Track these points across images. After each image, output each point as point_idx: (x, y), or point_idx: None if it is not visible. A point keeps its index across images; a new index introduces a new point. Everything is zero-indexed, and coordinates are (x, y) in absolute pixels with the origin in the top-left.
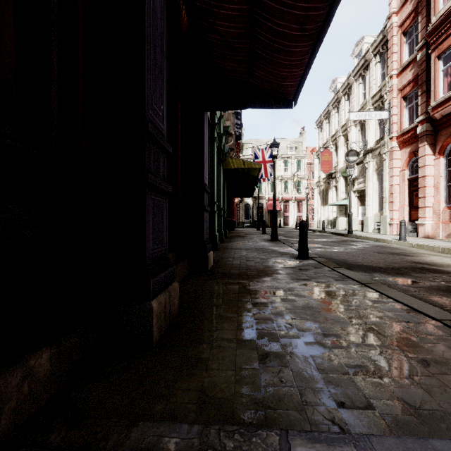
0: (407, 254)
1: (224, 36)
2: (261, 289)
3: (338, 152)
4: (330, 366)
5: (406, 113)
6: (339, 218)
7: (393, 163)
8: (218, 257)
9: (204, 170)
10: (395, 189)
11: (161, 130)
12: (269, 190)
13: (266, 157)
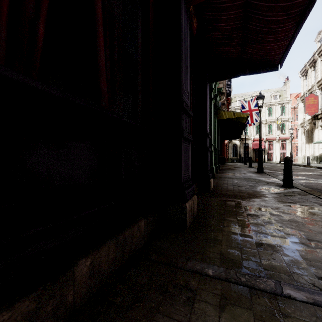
0: None
1: (223, 32)
2: (252, 206)
3: None
4: (312, 257)
5: None
6: None
7: None
8: (215, 183)
9: (207, 123)
10: None
11: (187, 104)
12: (254, 132)
13: (251, 107)
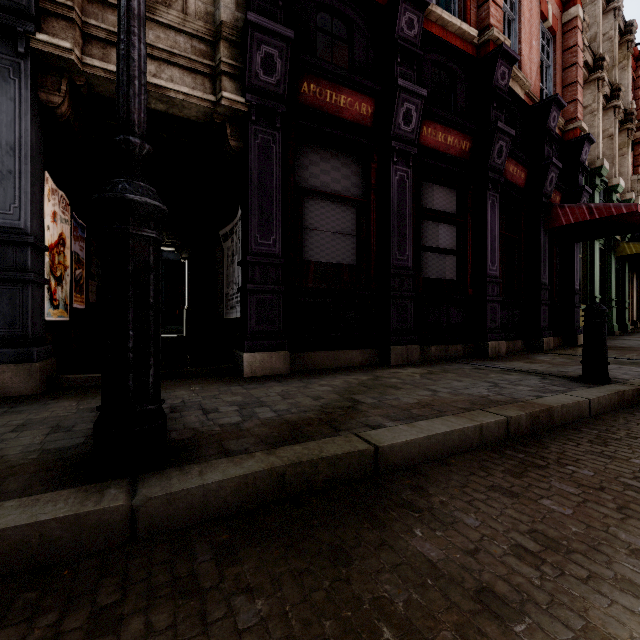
0: None
1: None
2: None
3: None
4: None
5: None
6: None
7: None
8: None
9: (574, 281)
10: None
11: (545, 283)
12: None
13: None
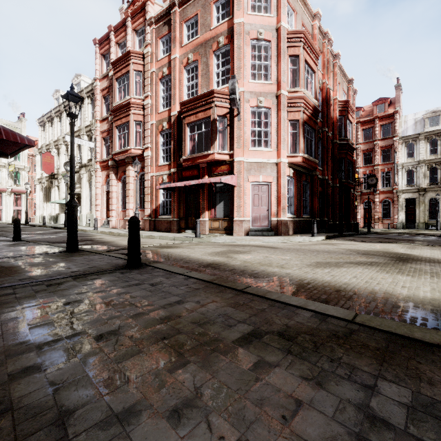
0: (89, 236)
1: None
2: None
3: (60, 157)
4: (21, 254)
5: (105, 149)
6: (61, 214)
7: (98, 179)
8: None
9: None
10: (99, 196)
11: None
12: None
13: None
